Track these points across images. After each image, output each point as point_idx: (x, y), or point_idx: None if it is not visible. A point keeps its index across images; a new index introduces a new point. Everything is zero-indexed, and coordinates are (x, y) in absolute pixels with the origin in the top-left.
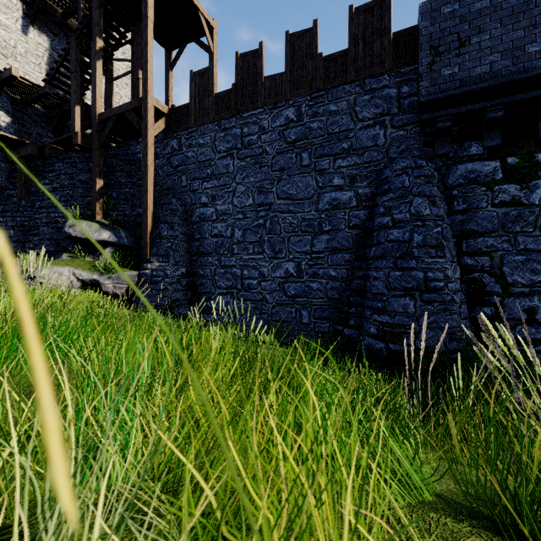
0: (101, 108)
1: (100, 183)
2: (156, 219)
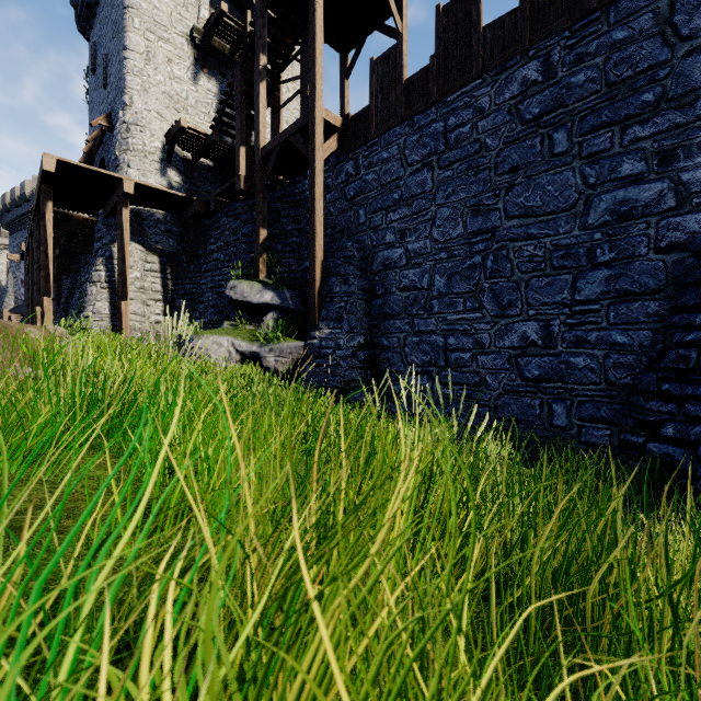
0: (264, 141)
1: (263, 234)
2: (326, 271)
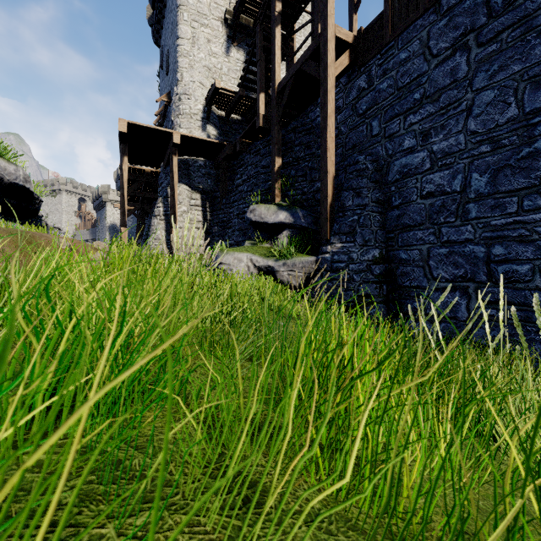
0: (279, 79)
1: (278, 162)
2: (338, 187)
